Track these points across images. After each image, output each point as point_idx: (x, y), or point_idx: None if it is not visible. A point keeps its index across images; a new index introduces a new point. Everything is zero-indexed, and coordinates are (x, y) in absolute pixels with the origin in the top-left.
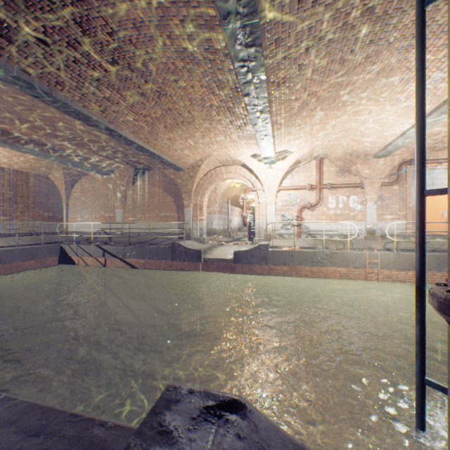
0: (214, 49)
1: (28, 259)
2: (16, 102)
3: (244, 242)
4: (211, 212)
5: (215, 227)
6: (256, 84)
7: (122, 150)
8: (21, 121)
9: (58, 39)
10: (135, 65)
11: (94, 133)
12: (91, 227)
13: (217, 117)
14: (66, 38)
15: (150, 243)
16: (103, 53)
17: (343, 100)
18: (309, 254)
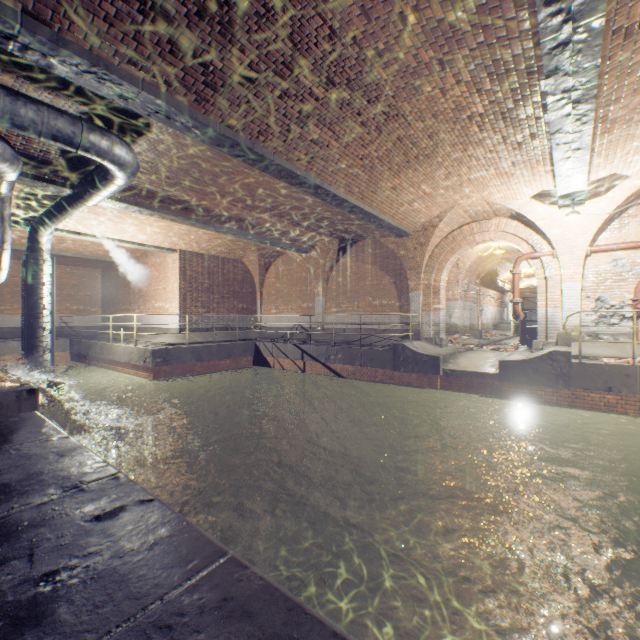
0: (495, 0)
1: (224, 358)
2: (216, 171)
3: (510, 346)
4: (448, 298)
5: (455, 322)
6: (577, 44)
7: (326, 216)
8: (220, 194)
9: (263, 69)
10: (356, 78)
11: (294, 197)
12: (287, 321)
13: (478, 134)
14: (272, 65)
15: (361, 344)
16: (314, 73)
17: None
18: None
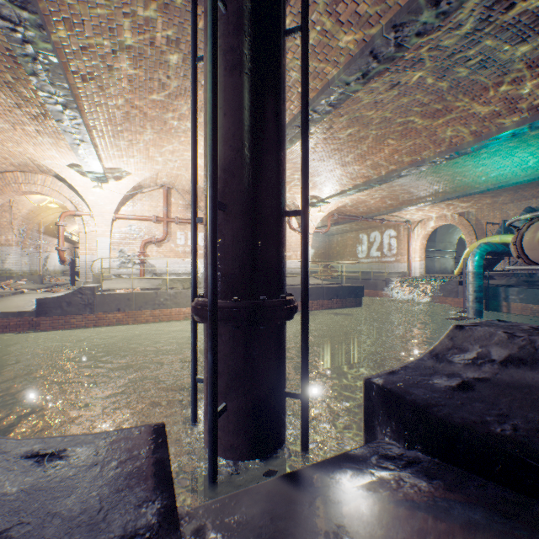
0: None
1: None
2: None
3: (66, 288)
4: (2, 243)
5: (11, 267)
6: (45, 65)
7: None
8: None
9: None
10: None
11: None
12: None
13: None
14: None
15: None
16: None
17: (175, 127)
18: (151, 295)
